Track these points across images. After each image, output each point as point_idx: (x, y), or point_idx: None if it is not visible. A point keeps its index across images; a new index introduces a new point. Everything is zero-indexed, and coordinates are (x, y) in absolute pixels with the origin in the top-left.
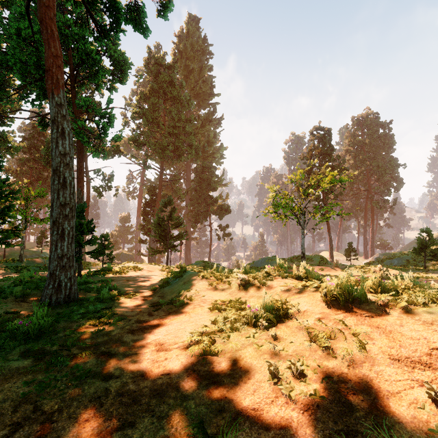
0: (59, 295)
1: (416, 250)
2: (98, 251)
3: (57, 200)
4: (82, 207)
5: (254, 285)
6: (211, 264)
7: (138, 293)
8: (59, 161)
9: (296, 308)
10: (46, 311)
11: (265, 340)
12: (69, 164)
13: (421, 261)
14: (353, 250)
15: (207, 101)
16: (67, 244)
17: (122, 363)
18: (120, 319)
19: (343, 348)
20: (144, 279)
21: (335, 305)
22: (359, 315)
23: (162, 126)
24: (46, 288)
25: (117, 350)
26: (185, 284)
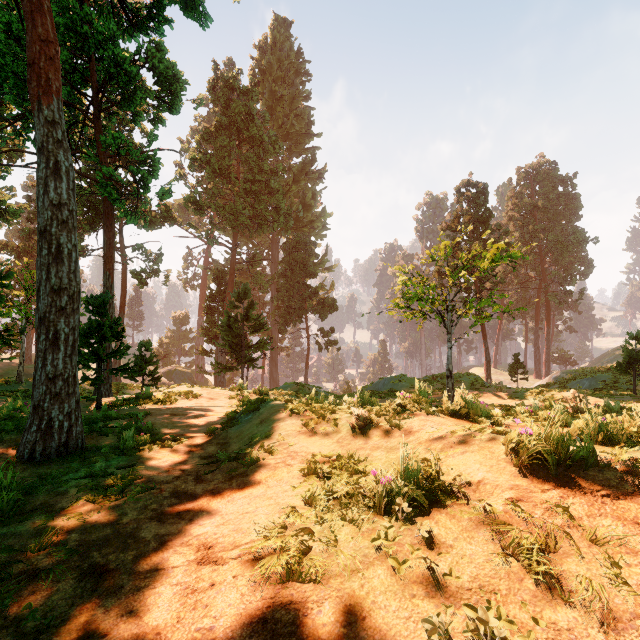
0: (49, 442)
1: (621, 366)
2: (129, 368)
3: (47, 282)
4: (103, 298)
5: (380, 426)
6: (308, 387)
7: (186, 437)
8: (50, 217)
9: (463, 477)
10: (8, 476)
11: (411, 548)
12: (67, 222)
13: (626, 382)
14: (521, 365)
15: (303, 145)
16: (63, 357)
17: (123, 595)
18: (144, 490)
19: (580, 576)
20: (201, 412)
21: (535, 471)
22: (590, 494)
23: (235, 181)
24: (26, 431)
25: (122, 559)
26: (262, 423)
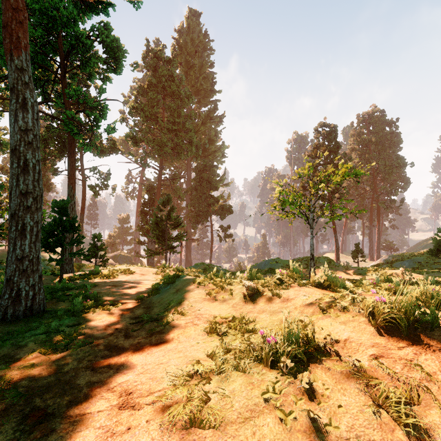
0: (18, 307)
1: (432, 252)
2: (83, 252)
3: (17, 187)
4: (64, 202)
5: (265, 295)
6: (212, 266)
7: (121, 302)
8: (19, 139)
9: (333, 336)
10: None
11: (294, 398)
12: (32, 143)
13: (435, 263)
14: (360, 251)
15: (208, 98)
16: (29, 243)
17: (53, 438)
18: (84, 344)
19: None
20: (134, 284)
21: (390, 331)
22: (438, 351)
23: (161, 123)
24: (0, 298)
25: (58, 404)
26: (177, 292)
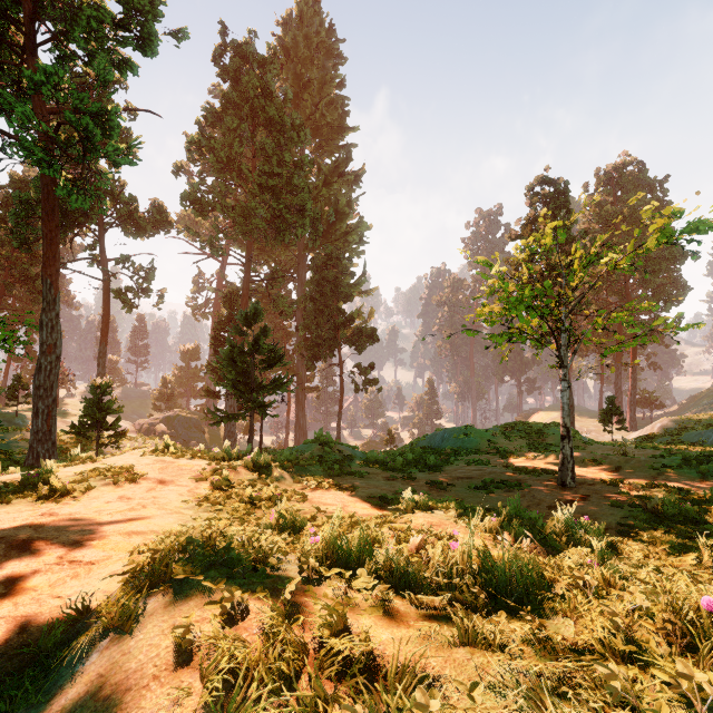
0: None
1: None
2: None
3: None
4: None
5: None
6: (338, 449)
7: None
8: None
9: None
10: None
11: None
12: None
13: None
14: (617, 411)
15: (335, 141)
16: None
17: None
18: None
19: None
20: (94, 535)
21: None
22: None
23: (247, 174)
24: None
25: None
26: None
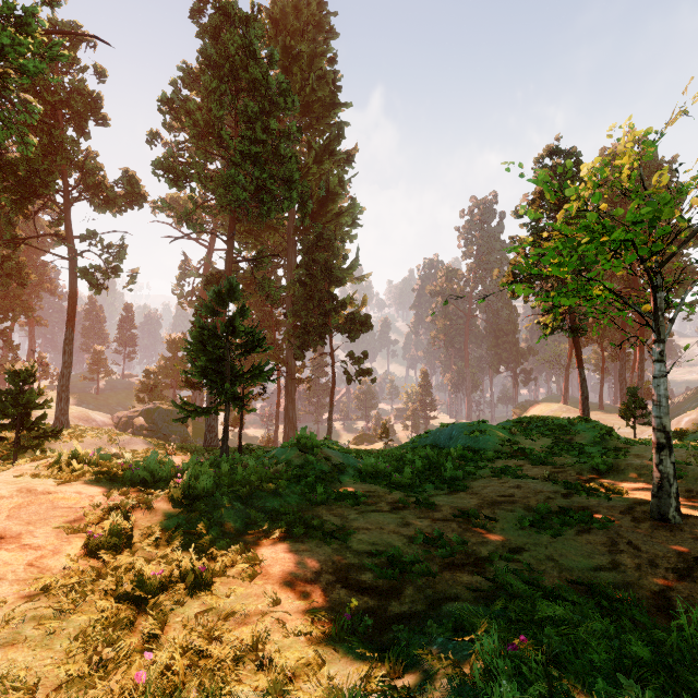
0: None
1: None
2: None
3: None
4: None
5: None
6: (325, 457)
7: None
8: None
9: None
10: None
11: None
12: None
13: None
14: (640, 404)
15: (327, 119)
16: None
17: None
18: None
19: None
20: None
21: None
22: None
23: (228, 140)
24: None
25: None
26: None
